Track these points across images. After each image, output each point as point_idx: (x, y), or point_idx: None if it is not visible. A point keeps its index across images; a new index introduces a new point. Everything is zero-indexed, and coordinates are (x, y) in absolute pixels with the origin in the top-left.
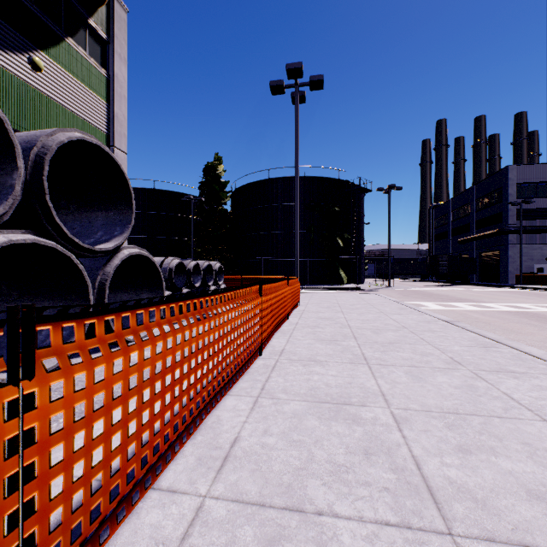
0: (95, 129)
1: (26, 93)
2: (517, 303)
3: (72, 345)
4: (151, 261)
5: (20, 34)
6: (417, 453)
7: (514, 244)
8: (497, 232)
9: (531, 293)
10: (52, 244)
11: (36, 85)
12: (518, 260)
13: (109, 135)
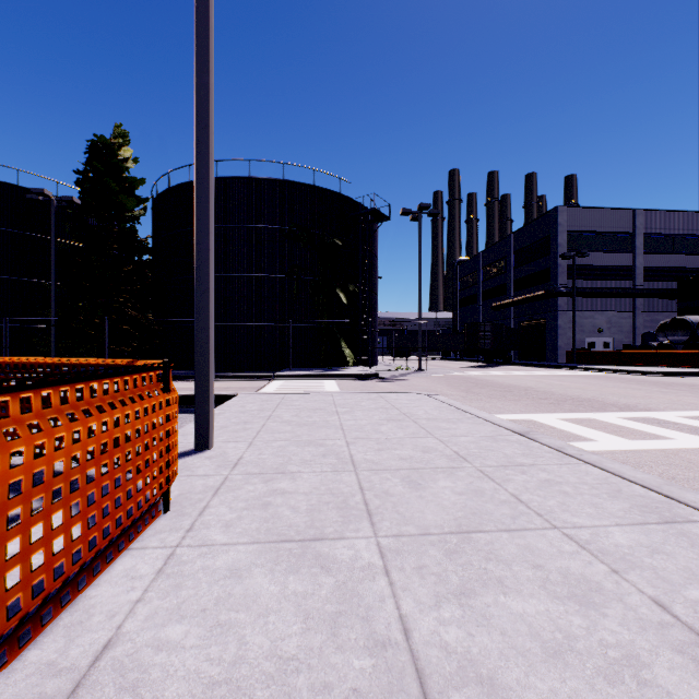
0: None
1: None
2: None
3: None
4: None
5: None
6: None
7: (565, 310)
8: (545, 293)
9: (629, 379)
10: None
11: None
12: (568, 331)
13: None
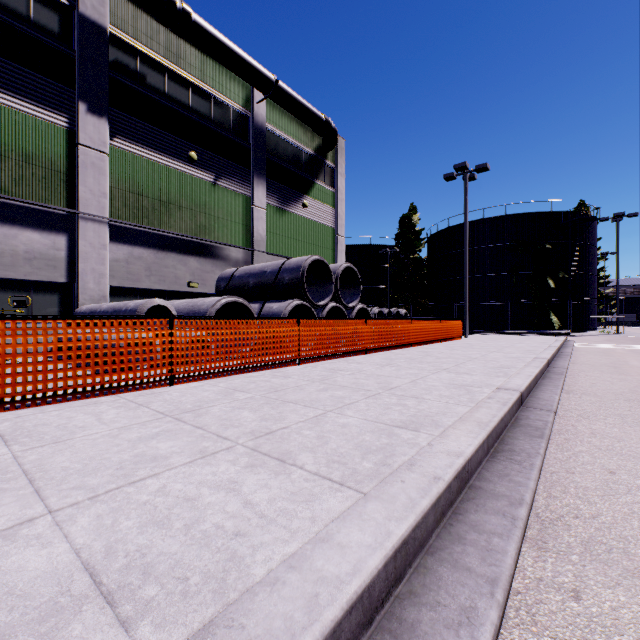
0: (328, 228)
1: (301, 222)
2: None
3: (369, 323)
4: (367, 310)
5: (299, 192)
6: (434, 354)
7: None
8: None
9: None
10: (340, 306)
11: (304, 215)
12: None
13: (335, 228)
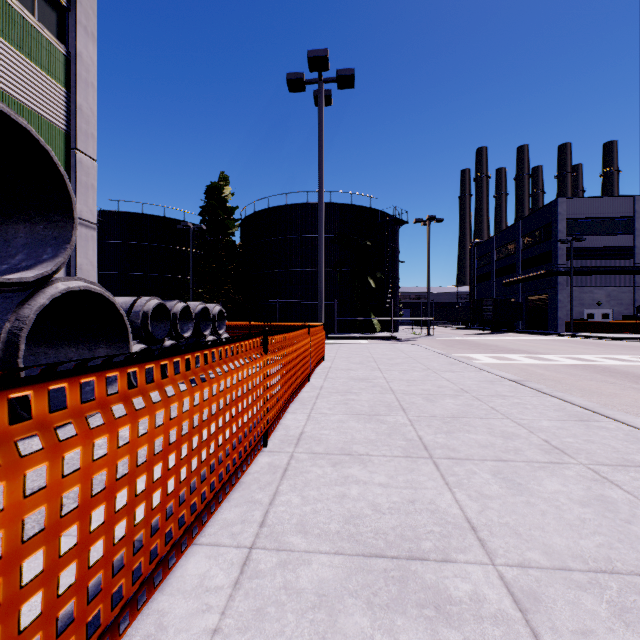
0: (47, 123)
1: None
2: (578, 355)
3: None
4: (108, 300)
5: None
6: None
7: (564, 286)
8: (545, 273)
9: (586, 342)
10: None
11: None
12: (568, 305)
13: (70, 133)
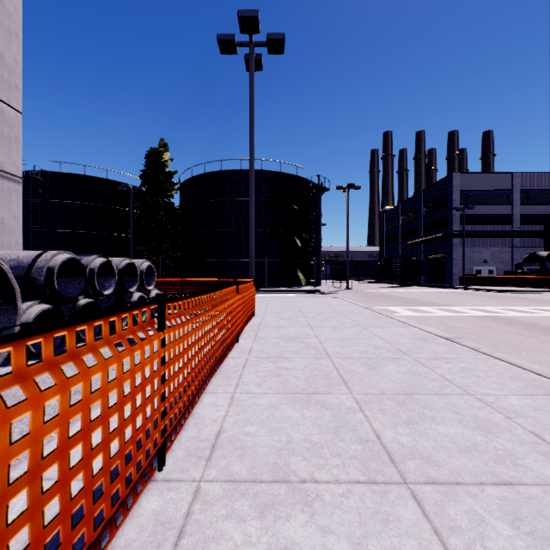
0: None
1: None
2: (481, 306)
3: None
4: None
5: None
6: None
7: (458, 247)
8: (443, 235)
9: (480, 294)
10: None
11: None
12: (461, 262)
13: None
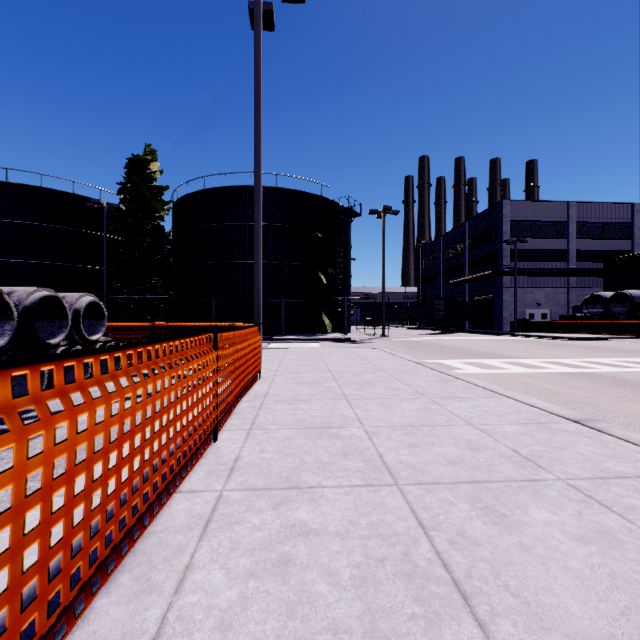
0: None
1: None
2: (556, 358)
3: None
4: None
5: None
6: None
7: (509, 287)
8: (492, 273)
9: (542, 342)
10: None
11: None
12: (512, 305)
13: None
